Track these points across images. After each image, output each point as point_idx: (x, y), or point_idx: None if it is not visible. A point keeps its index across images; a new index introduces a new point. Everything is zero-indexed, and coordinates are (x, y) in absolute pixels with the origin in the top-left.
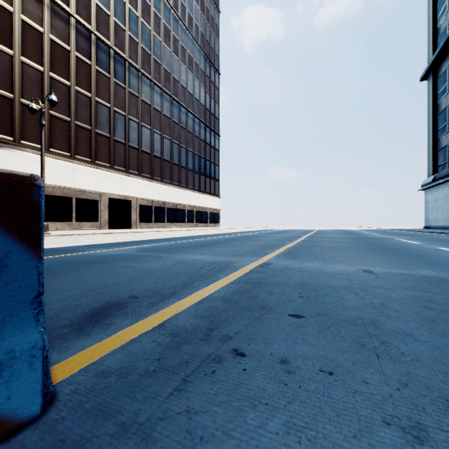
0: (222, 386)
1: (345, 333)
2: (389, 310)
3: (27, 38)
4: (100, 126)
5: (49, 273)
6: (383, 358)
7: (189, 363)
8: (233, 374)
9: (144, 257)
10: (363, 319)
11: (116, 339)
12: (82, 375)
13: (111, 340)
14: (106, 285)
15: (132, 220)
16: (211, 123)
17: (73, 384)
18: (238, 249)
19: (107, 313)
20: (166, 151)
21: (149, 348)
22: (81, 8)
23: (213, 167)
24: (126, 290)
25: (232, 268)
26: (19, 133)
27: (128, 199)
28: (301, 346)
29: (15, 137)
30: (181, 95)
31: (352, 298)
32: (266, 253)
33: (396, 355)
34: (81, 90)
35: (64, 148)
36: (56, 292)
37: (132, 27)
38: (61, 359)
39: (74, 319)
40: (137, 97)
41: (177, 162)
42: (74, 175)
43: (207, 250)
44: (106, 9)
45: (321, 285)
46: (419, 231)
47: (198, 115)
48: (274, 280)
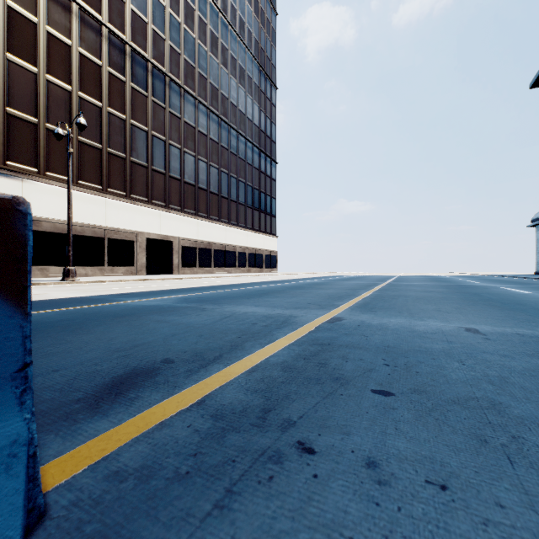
0: (283, 503)
1: (455, 421)
2: (513, 386)
3: (53, 52)
4: (136, 154)
5: (69, 328)
6: (519, 464)
7: (236, 463)
8: (298, 483)
9: (184, 309)
10: (477, 400)
11: (139, 421)
12: (88, 477)
13: (133, 423)
14: (136, 345)
15: (173, 264)
16: (267, 147)
17: (74, 491)
18: (301, 300)
19: (133, 383)
20: (213, 182)
21: (182, 436)
22: (114, 15)
23: (269, 200)
24: (159, 352)
25: (293, 324)
26: (45, 163)
27: (169, 239)
28: (394, 440)
29: (40, 168)
30: (231, 115)
31: (457, 368)
32: (335, 305)
33: (538, 459)
34: (114, 111)
35: (94, 180)
36: (73, 353)
37: (174, 36)
38: (64, 450)
39: (89, 391)
40: (179, 118)
41: (226, 195)
42: (106, 212)
43: (261, 301)
44: (143, 15)
45: (412, 349)
46: (530, 278)
47: (251, 138)
48: (348, 340)
